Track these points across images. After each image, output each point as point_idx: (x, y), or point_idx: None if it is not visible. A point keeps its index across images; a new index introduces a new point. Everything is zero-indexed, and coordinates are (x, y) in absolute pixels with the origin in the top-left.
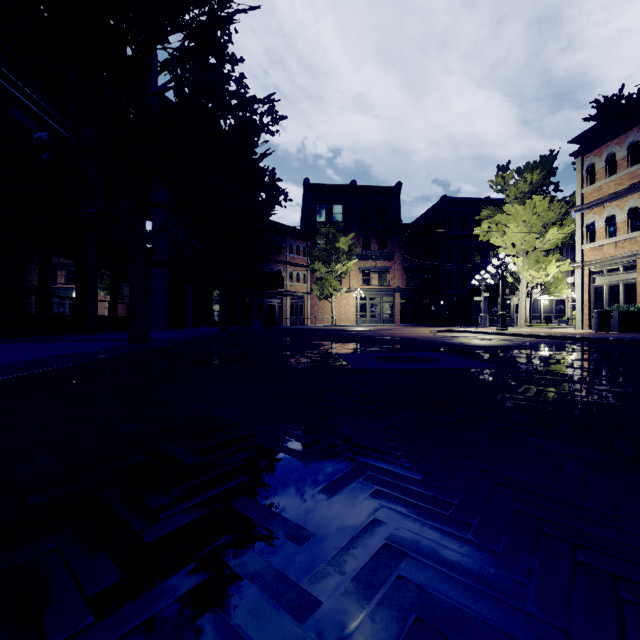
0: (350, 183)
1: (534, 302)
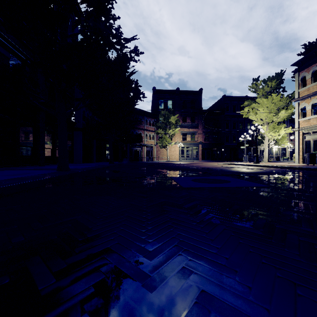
0: (176, 89)
1: (270, 149)
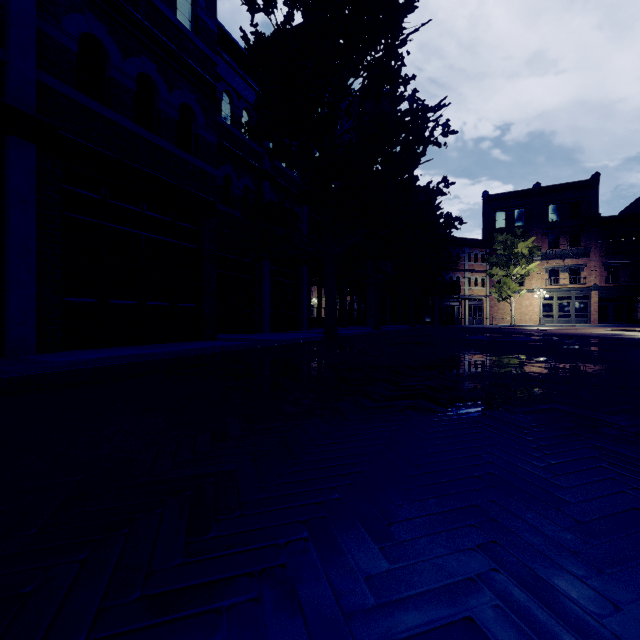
0: (533, 186)
1: None
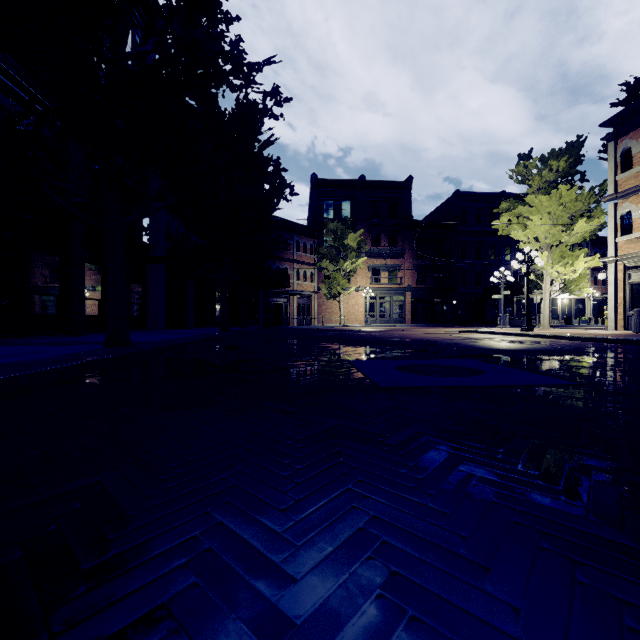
0: (359, 178)
1: (552, 301)
